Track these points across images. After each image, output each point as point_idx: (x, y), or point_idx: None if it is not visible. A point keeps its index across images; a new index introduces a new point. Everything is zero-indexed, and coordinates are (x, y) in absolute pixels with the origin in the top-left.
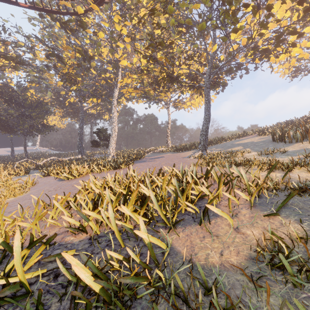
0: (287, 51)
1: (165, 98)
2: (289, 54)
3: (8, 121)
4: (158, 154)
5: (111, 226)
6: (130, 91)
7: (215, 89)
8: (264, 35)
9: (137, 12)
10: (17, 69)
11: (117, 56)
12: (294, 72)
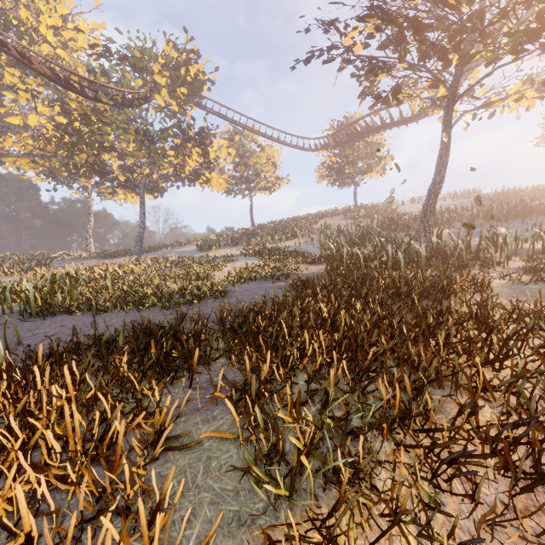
0: (208, 181)
1: (86, 184)
2: (210, 184)
3: None
4: (75, 261)
5: (93, 277)
6: (23, 163)
7: (153, 193)
8: (185, 172)
9: (35, 44)
10: None
11: (2, 111)
12: (227, 190)
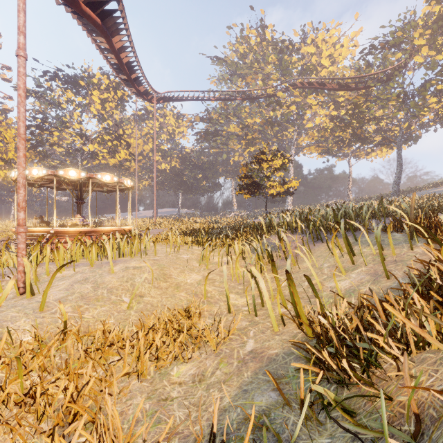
0: None
1: (347, 151)
2: None
3: (193, 183)
4: None
5: None
6: (313, 149)
7: (406, 143)
8: None
9: (318, 73)
10: (208, 139)
11: (304, 122)
12: None
